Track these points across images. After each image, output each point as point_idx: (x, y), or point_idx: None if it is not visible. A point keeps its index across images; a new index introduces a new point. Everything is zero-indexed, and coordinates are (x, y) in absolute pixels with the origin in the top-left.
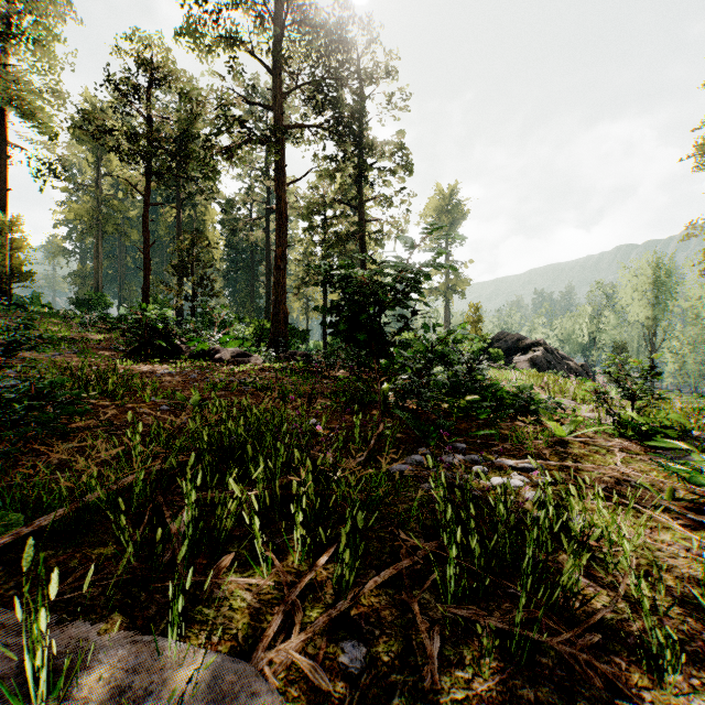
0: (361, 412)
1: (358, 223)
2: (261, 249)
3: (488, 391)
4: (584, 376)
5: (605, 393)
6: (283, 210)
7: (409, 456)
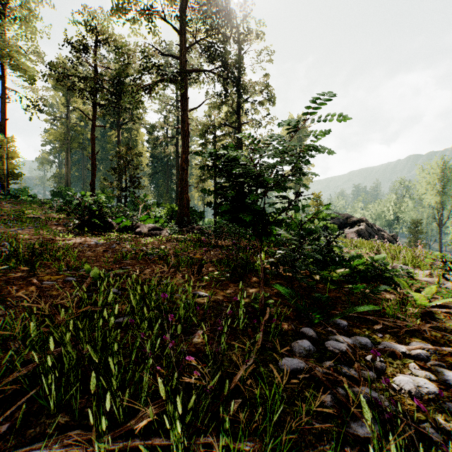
0: (243, 280)
1: (237, 138)
2: (173, 158)
3: (344, 260)
4: (394, 243)
5: (447, 263)
6: (186, 129)
7: (296, 342)
